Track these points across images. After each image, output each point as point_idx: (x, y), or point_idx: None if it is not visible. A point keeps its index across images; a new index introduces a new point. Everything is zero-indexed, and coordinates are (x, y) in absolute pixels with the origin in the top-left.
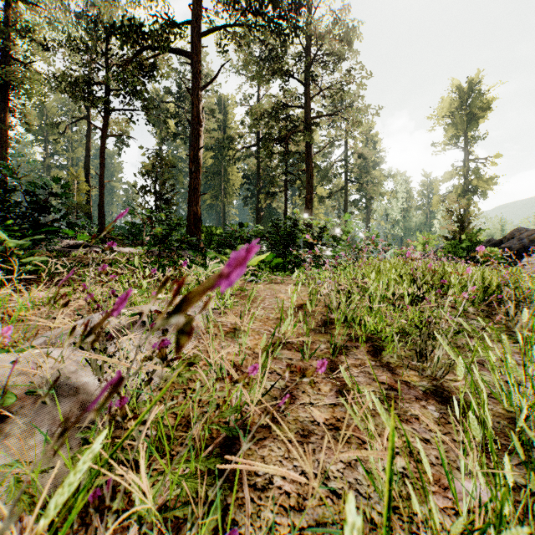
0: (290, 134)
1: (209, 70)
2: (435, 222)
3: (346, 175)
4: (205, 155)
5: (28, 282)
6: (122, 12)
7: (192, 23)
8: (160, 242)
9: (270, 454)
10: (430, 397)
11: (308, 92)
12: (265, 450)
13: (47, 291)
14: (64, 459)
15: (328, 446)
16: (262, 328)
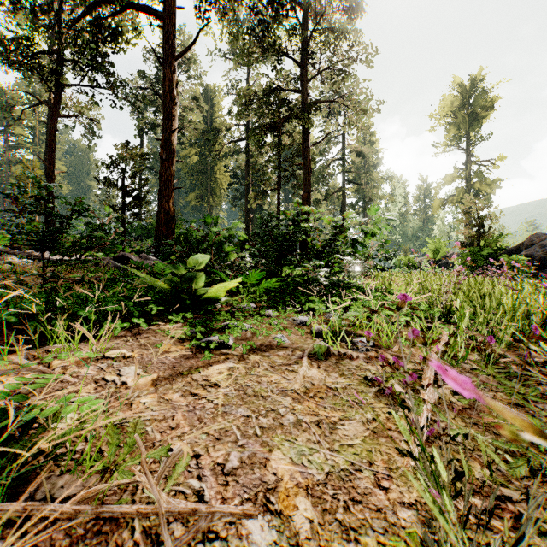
0: (284, 119)
1: (192, 53)
2: (435, 228)
3: (344, 176)
4: (189, 151)
5: None
6: None
7: None
8: (42, 247)
9: None
10: None
11: (305, 73)
12: None
13: None
14: None
15: None
16: None
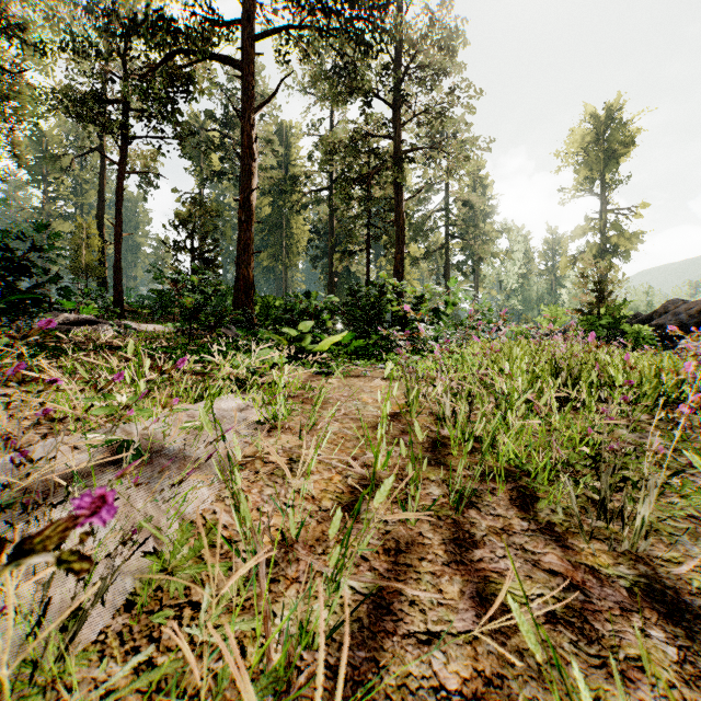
0: (374, 172)
1: (266, 88)
2: (563, 292)
3: (447, 230)
4: (260, 201)
5: None
6: (146, 3)
7: (242, 21)
8: (190, 316)
9: None
10: (643, 603)
11: (398, 117)
12: None
13: None
14: None
15: None
16: (334, 457)
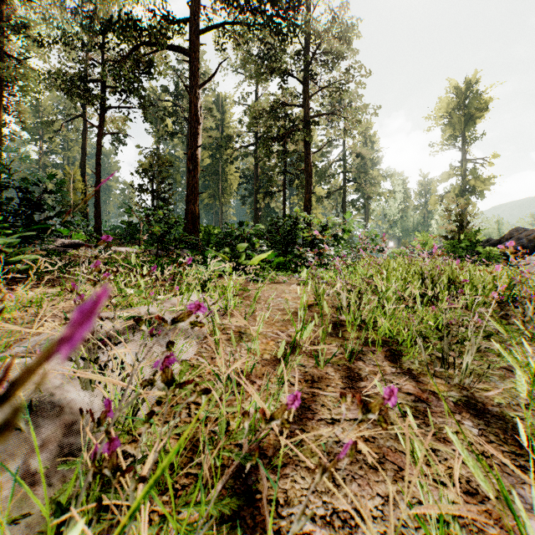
0: (289, 132)
1: (207, 69)
2: (433, 222)
3: (344, 175)
4: (202, 154)
5: (17, 281)
6: (119, 8)
7: (190, 20)
8: (157, 240)
9: (293, 486)
10: (463, 410)
11: (307, 91)
12: (287, 481)
13: (33, 291)
14: (40, 505)
15: (359, 474)
16: (269, 331)
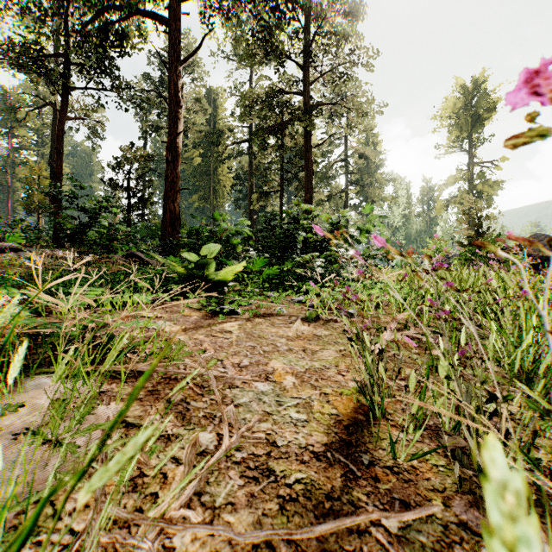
0: (287, 121)
1: (196, 56)
2: (438, 229)
3: (346, 177)
4: (192, 152)
5: None
6: None
7: None
8: (73, 239)
9: None
10: None
11: (308, 76)
12: None
13: None
14: None
15: None
16: None
